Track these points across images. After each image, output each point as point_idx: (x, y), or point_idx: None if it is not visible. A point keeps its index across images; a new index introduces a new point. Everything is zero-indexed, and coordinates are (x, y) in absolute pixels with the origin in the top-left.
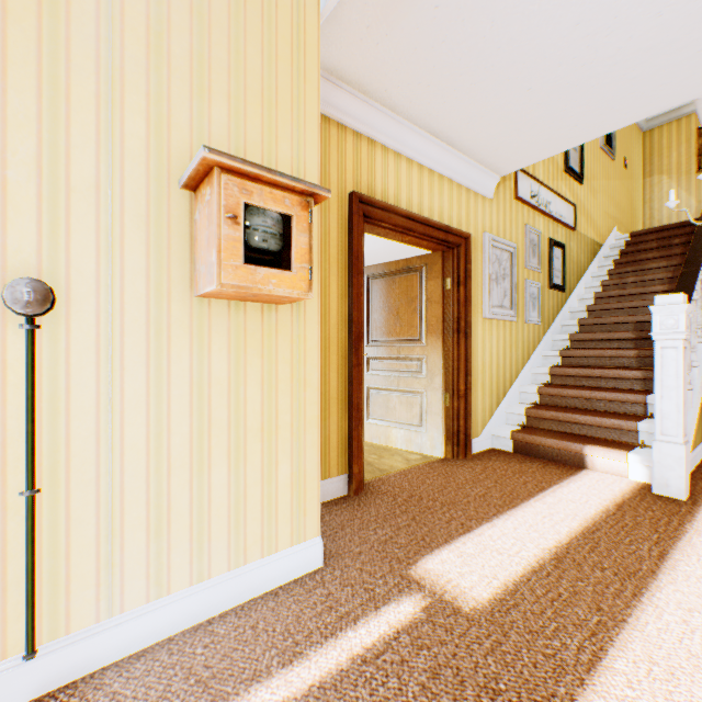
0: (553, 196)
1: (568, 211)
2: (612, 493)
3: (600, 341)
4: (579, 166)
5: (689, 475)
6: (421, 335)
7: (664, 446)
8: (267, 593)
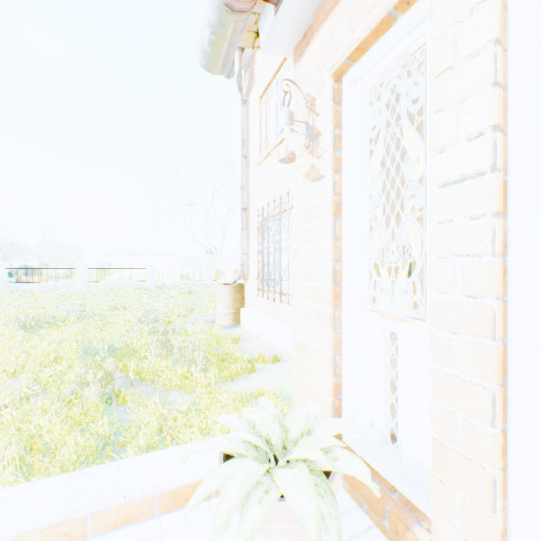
0: None
1: None
2: None
3: None
4: None
5: None
6: None
7: None
8: None
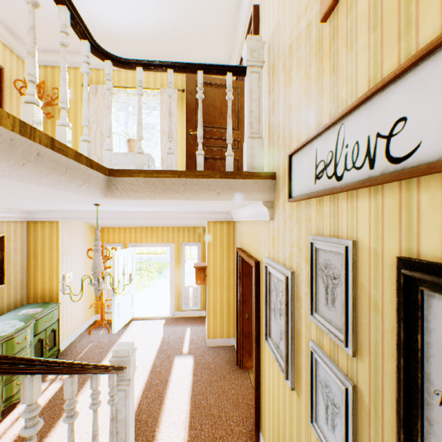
0: (429, 69)
1: None
2: None
3: None
4: None
5: None
6: None
7: None
8: (206, 338)
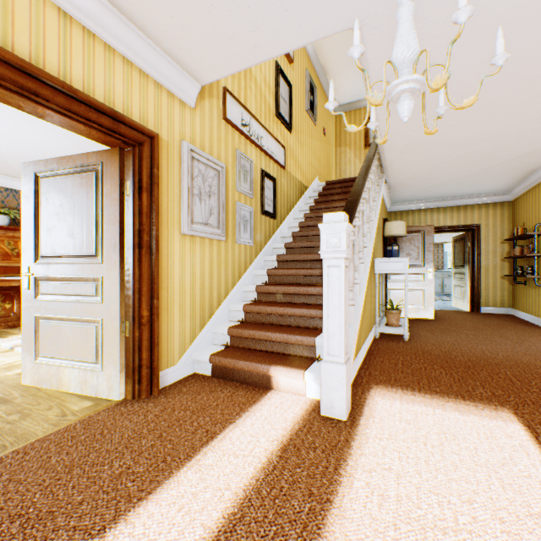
0: (265, 133)
1: (280, 151)
2: (285, 425)
3: (299, 262)
4: (289, 117)
5: (353, 381)
6: (98, 250)
7: (330, 367)
8: None
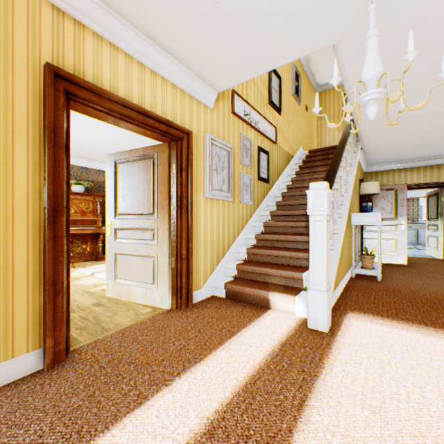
0: (261, 118)
1: (272, 130)
2: (282, 331)
3: (287, 216)
4: (279, 102)
5: (332, 307)
6: (154, 210)
7: (315, 293)
8: None
